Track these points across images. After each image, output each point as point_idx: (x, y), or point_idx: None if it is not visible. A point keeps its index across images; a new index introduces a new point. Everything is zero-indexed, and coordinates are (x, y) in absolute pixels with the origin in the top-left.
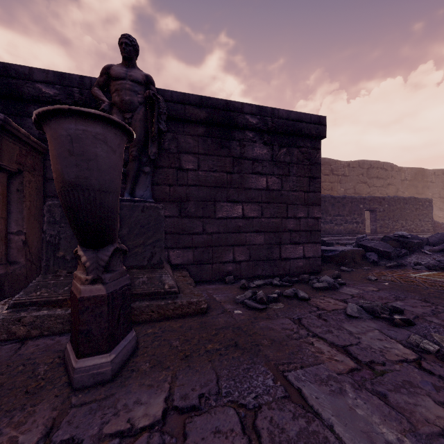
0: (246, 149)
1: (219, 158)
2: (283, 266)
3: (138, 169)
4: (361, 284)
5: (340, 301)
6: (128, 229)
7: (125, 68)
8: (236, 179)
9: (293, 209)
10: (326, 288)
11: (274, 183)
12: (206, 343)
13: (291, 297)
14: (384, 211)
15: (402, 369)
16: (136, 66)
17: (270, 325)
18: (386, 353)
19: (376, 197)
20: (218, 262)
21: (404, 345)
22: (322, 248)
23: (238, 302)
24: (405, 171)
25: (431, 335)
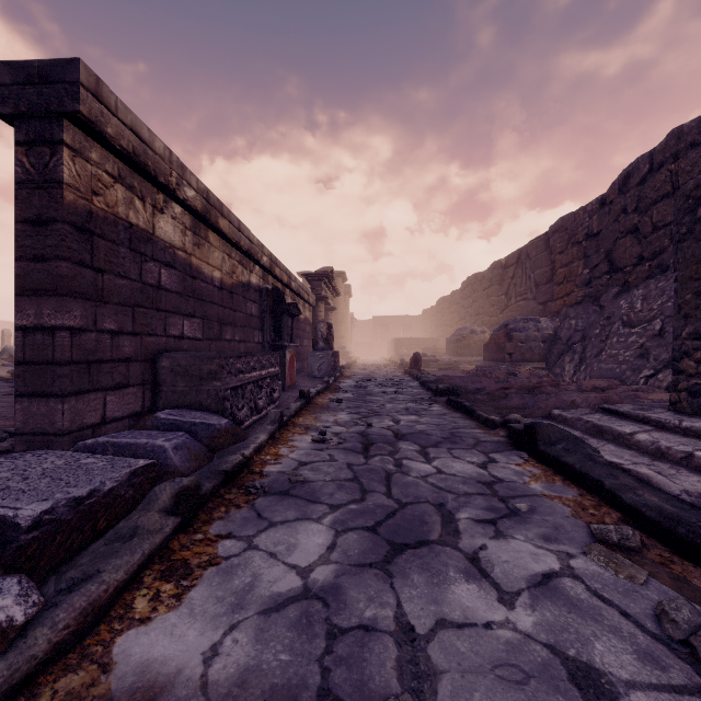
0: None
1: None
2: None
3: None
4: None
5: None
6: None
7: None
8: None
9: None
10: None
11: None
12: None
13: None
14: None
15: None
16: None
17: None
18: None
19: None
20: None
21: None
22: (18, 458)
23: None
24: None
25: None
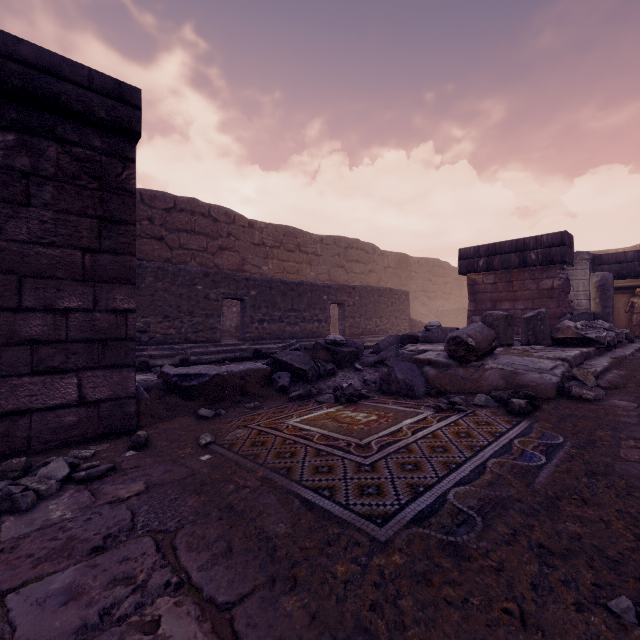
0: None
1: None
2: (4, 433)
3: None
4: (147, 467)
5: None
6: None
7: None
8: None
9: (44, 288)
10: None
11: None
12: None
13: None
14: (355, 305)
15: None
16: None
17: None
18: None
19: (344, 285)
20: None
21: None
22: (188, 371)
23: None
24: (388, 255)
25: None
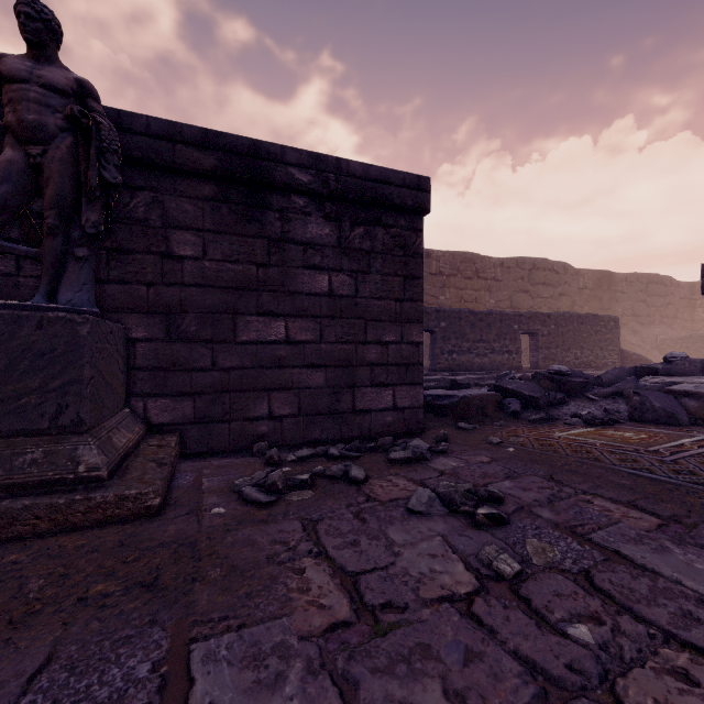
0: (293, 226)
1: (243, 239)
2: (359, 424)
3: (63, 251)
4: (472, 450)
5: (415, 483)
6: (7, 362)
7: (30, 62)
8: (275, 276)
9: (377, 328)
10: (408, 460)
11: (343, 285)
12: (96, 582)
13: (337, 478)
14: (550, 334)
15: (432, 618)
16: (57, 62)
17: (256, 536)
18: (426, 584)
19: (538, 313)
20: (240, 419)
21: (468, 564)
22: (436, 393)
23: (236, 490)
24: (584, 274)
25: (525, 542)
